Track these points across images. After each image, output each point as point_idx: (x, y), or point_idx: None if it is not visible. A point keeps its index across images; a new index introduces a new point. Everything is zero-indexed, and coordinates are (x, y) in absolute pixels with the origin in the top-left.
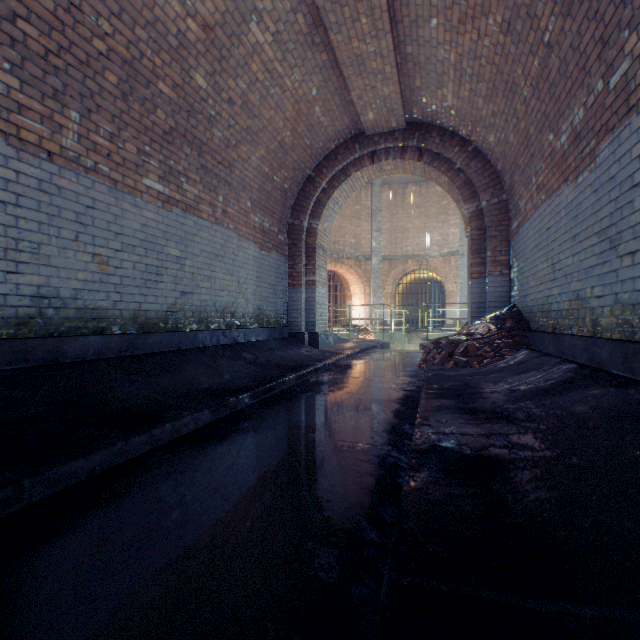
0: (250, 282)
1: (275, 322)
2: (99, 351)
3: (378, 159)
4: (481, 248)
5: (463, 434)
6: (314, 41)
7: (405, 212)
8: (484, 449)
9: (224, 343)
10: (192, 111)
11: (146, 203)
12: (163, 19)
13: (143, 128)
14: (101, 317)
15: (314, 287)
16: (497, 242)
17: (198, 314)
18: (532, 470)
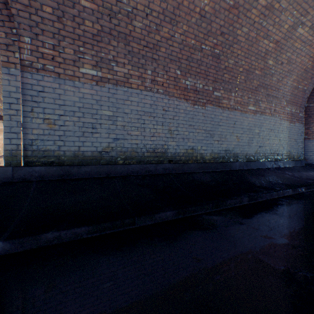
0: (284, 139)
1: (296, 158)
2: (238, 167)
3: None
4: None
5: None
6: None
7: None
8: None
9: (274, 167)
10: (265, 75)
11: (248, 115)
12: (260, 49)
13: (248, 89)
14: (237, 156)
15: None
16: None
17: (264, 154)
18: None
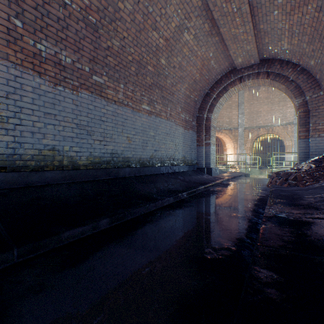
0: (180, 144)
1: (190, 163)
2: (129, 173)
3: (243, 80)
4: (306, 122)
5: (289, 212)
6: (212, 33)
7: (258, 102)
8: (299, 218)
9: (170, 172)
10: (159, 74)
11: (143, 115)
12: (151, 42)
13: (142, 85)
14: (129, 160)
15: (209, 146)
16: (316, 118)
17: (160, 159)
18: (322, 225)
